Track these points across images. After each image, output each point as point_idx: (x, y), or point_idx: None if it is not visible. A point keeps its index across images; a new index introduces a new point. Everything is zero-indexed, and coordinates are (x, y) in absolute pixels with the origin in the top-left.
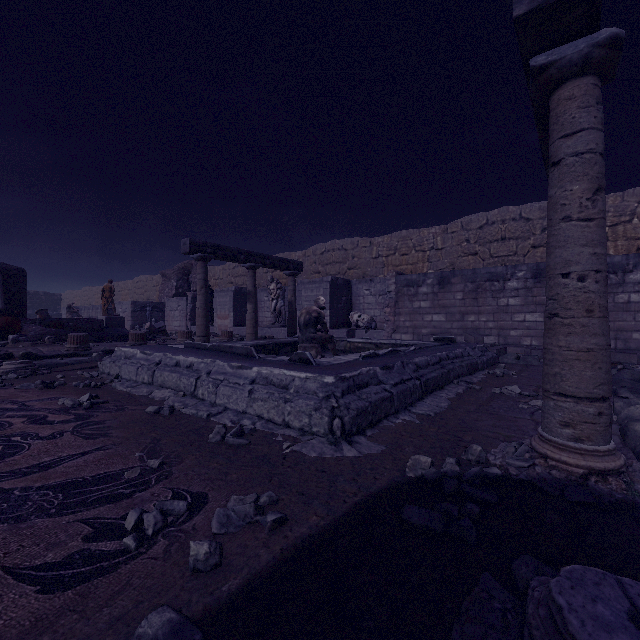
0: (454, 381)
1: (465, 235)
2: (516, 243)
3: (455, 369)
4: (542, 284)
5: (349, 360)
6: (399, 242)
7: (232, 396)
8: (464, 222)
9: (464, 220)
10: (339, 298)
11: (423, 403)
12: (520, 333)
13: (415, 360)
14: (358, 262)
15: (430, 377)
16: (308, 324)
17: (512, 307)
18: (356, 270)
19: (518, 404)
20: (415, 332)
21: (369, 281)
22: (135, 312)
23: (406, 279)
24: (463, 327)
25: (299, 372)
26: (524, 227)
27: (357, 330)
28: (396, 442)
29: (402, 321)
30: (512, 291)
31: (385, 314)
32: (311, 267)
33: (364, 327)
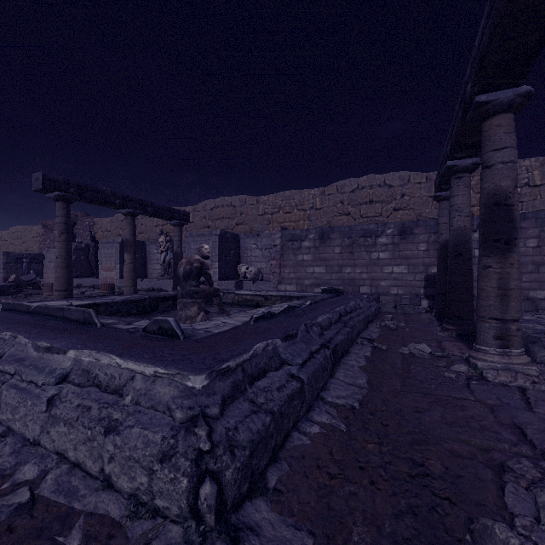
0: (358, 341)
1: (340, 197)
2: (381, 206)
3: (356, 326)
4: (407, 240)
5: (236, 325)
6: (283, 201)
7: (18, 409)
8: (339, 186)
9: (339, 184)
10: (228, 251)
11: (337, 382)
12: (389, 283)
13: (318, 320)
14: (246, 218)
15: (338, 342)
16: (188, 276)
17: (382, 260)
18: (244, 226)
19: (441, 371)
20: (299, 283)
21: (256, 236)
22: (8, 264)
23: (290, 234)
24: (341, 278)
25: (142, 364)
26: (388, 192)
27: (245, 281)
28: (328, 507)
29: (287, 273)
30: (382, 246)
31: (271, 266)
32: (201, 222)
33: (252, 279)
